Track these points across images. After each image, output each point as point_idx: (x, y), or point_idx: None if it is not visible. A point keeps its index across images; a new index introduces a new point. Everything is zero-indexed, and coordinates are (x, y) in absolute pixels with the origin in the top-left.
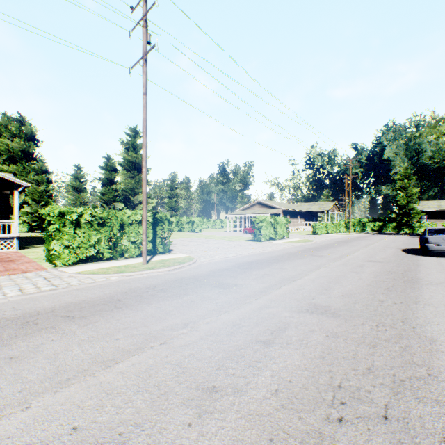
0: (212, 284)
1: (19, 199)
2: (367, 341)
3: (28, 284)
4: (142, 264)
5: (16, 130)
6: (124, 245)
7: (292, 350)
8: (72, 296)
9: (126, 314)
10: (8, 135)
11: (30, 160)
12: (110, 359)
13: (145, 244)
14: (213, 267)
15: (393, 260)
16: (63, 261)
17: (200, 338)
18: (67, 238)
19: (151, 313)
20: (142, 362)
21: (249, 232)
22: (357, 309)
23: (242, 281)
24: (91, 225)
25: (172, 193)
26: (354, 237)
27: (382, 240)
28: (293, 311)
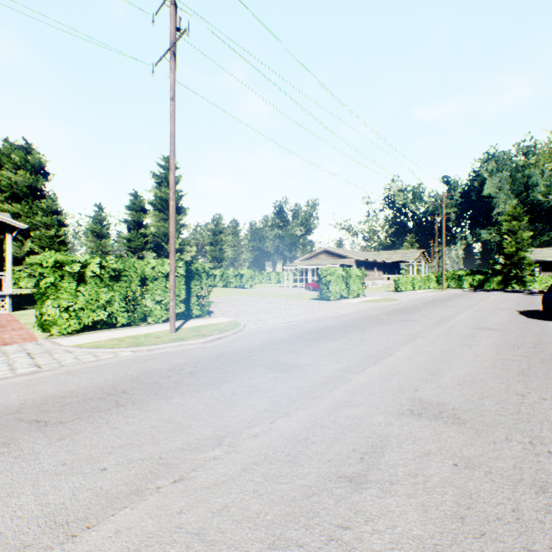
0: (264, 364)
1: (24, 246)
2: (527, 478)
3: (1, 363)
4: (169, 333)
5: (20, 160)
6: (147, 306)
7: (402, 498)
8: (57, 384)
9: (130, 418)
10: (11, 167)
11: (39, 198)
12: (80, 517)
13: (173, 305)
14: (266, 337)
15: (512, 327)
16: (61, 328)
17: (242, 470)
18: (67, 297)
19: (169, 415)
20: (134, 527)
21: (314, 288)
22: (488, 409)
23: (307, 360)
24: (100, 279)
25: (216, 239)
26: (450, 295)
27: (487, 299)
28: (390, 412)
